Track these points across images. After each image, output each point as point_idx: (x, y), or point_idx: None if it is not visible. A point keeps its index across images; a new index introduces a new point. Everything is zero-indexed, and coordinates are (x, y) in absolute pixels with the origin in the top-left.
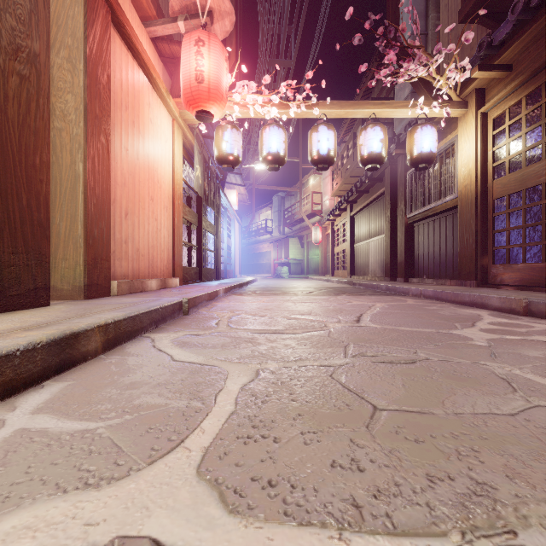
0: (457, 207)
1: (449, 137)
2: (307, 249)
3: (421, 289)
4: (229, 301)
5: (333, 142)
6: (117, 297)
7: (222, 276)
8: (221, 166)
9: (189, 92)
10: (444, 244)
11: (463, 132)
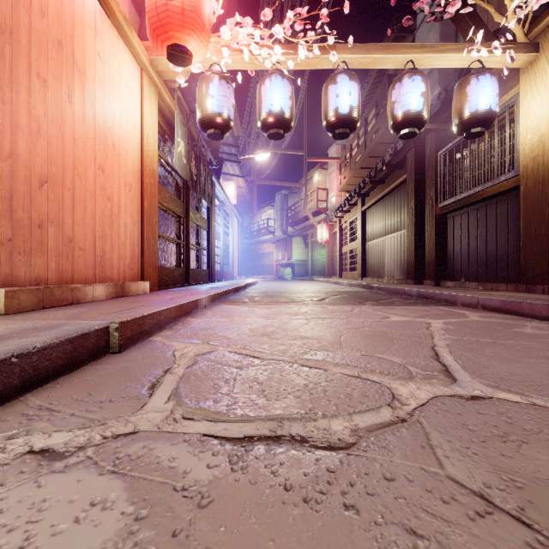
0: (516, 189)
1: (504, 98)
2: (312, 249)
3: (479, 297)
4: (213, 315)
5: (356, 98)
6: None
7: (217, 278)
8: (206, 132)
9: (155, 15)
10: (494, 238)
11: (530, 86)
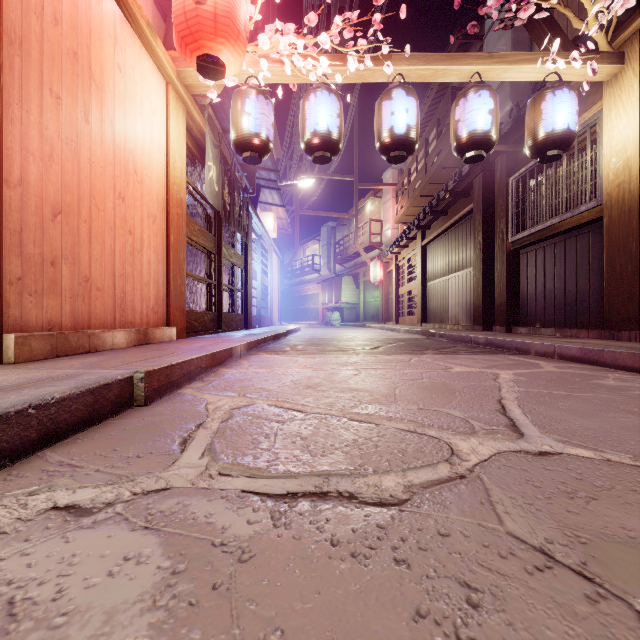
0: (598, 221)
1: (585, 116)
2: (363, 290)
3: (555, 345)
4: (249, 366)
5: (414, 116)
6: (4, 367)
7: (254, 324)
8: (241, 156)
9: (183, 21)
10: (574, 277)
11: (615, 102)
